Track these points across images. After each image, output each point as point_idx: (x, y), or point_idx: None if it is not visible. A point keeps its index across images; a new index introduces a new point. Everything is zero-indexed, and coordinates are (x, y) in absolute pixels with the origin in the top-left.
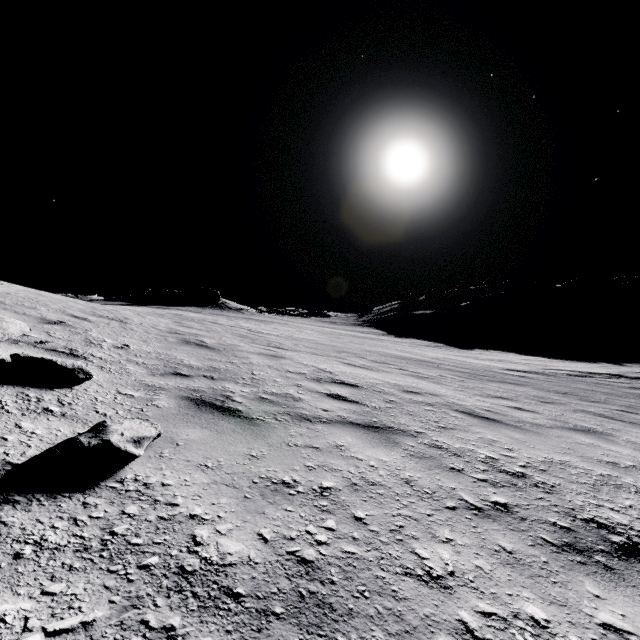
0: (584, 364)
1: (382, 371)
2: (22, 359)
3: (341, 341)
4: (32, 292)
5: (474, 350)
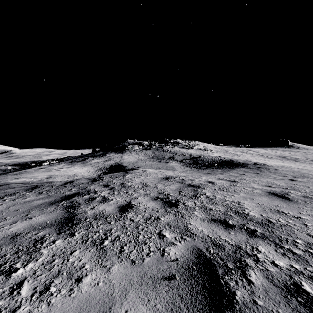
0: None
1: (250, 154)
2: (210, 150)
3: (287, 154)
4: (215, 146)
5: None
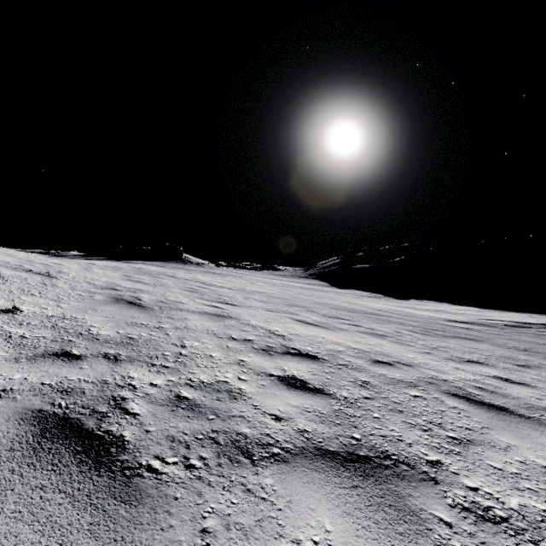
0: (514, 314)
1: (338, 329)
2: None
3: (291, 293)
4: None
5: (410, 300)
